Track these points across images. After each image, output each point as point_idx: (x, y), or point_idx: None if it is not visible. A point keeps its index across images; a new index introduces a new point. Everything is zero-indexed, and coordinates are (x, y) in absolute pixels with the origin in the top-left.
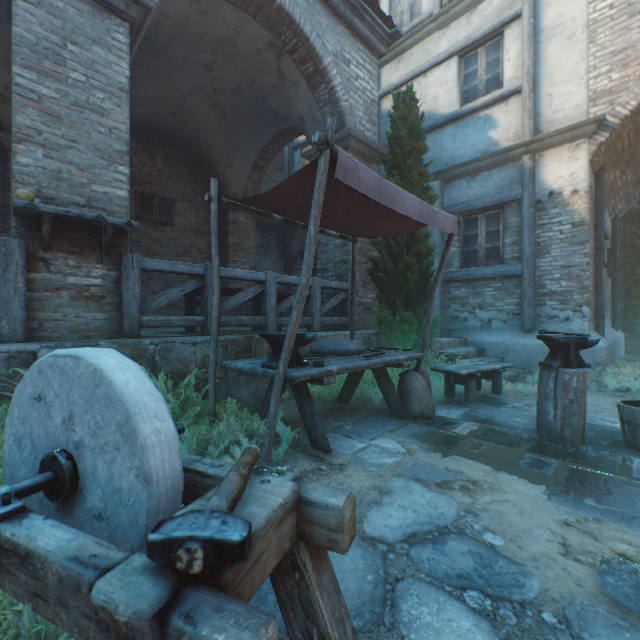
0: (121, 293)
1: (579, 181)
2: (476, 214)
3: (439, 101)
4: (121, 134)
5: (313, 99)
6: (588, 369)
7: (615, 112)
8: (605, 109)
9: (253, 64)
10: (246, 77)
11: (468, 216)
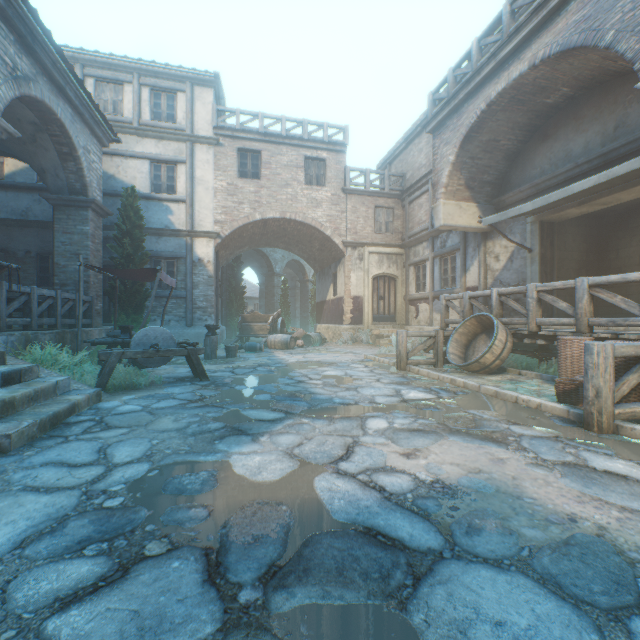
0: None
1: (211, 257)
2: (162, 259)
3: (138, 181)
4: None
5: (61, 165)
6: None
7: (224, 232)
8: (220, 229)
9: (7, 120)
10: None
11: (157, 259)
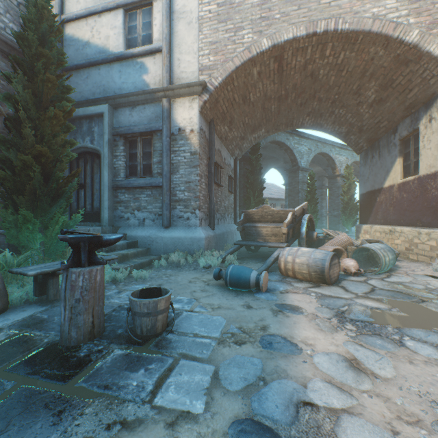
0: None
1: (195, 124)
2: (137, 137)
3: (110, 40)
4: None
5: None
6: (196, 253)
7: (212, 82)
8: (207, 79)
9: None
10: None
11: (131, 138)
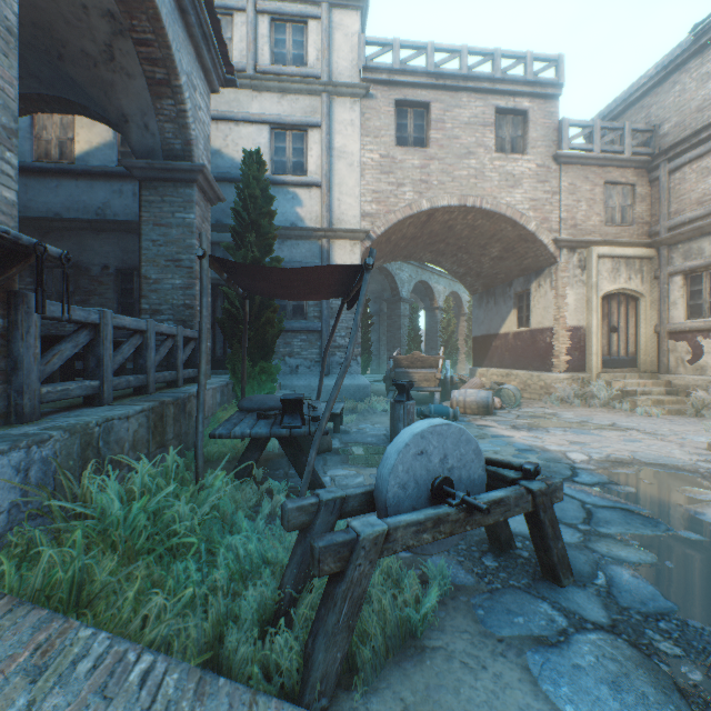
0: (16, 354)
1: None
2: None
3: None
4: (8, 100)
5: (152, 106)
6: (364, 400)
7: (375, 230)
8: (370, 226)
9: (65, 11)
10: (40, 15)
11: None
